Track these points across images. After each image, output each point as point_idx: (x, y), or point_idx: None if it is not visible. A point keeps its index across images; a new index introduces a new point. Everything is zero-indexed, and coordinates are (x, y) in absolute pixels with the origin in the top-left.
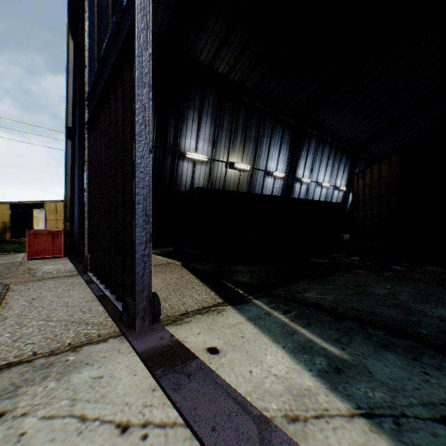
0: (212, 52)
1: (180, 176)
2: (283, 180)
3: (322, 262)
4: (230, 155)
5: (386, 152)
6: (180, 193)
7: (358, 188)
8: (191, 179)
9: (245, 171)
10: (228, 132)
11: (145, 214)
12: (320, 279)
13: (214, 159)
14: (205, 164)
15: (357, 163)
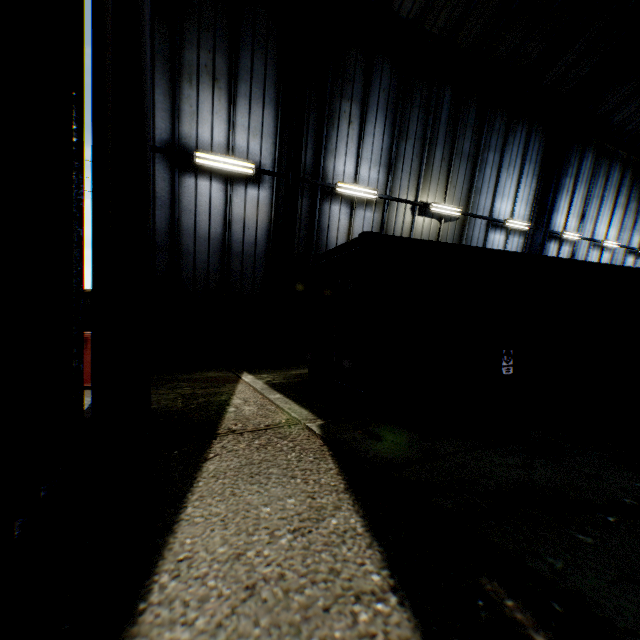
0: None
1: (325, 232)
2: (523, 237)
3: None
4: (420, 190)
5: None
6: (322, 255)
7: None
8: (346, 237)
9: (450, 219)
10: (418, 144)
11: None
12: None
13: (390, 196)
14: (373, 208)
15: None
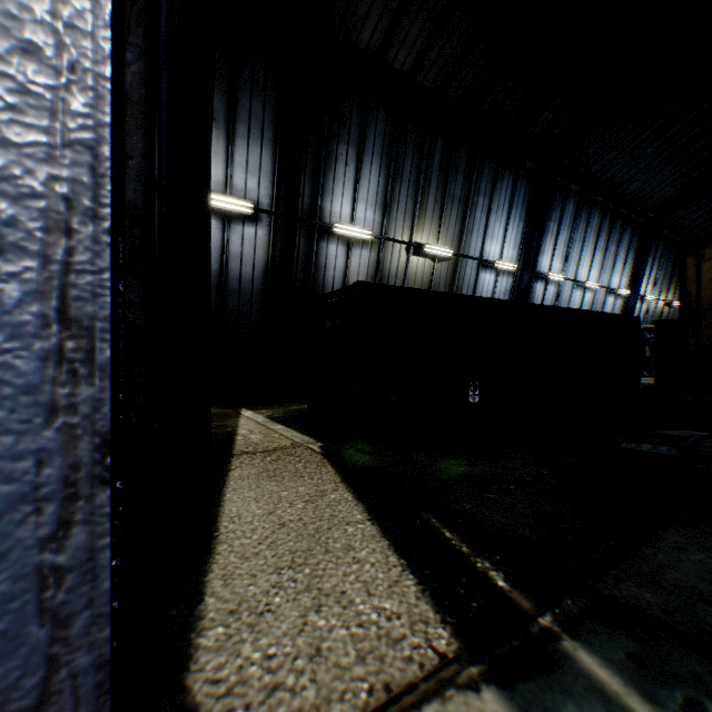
0: (383, 26)
1: (322, 270)
2: (512, 278)
3: (651, 451)
4: (415, 230)
5: (708, 222)
6: (320, 298)
7: (699, 282)
8: (342, 275)
9: (443, 259)
10: (413, 187)
11: (64, 320)
12: (709, 520)
13: (385, 237)
14: (370, 248)
15: (651, 244)
